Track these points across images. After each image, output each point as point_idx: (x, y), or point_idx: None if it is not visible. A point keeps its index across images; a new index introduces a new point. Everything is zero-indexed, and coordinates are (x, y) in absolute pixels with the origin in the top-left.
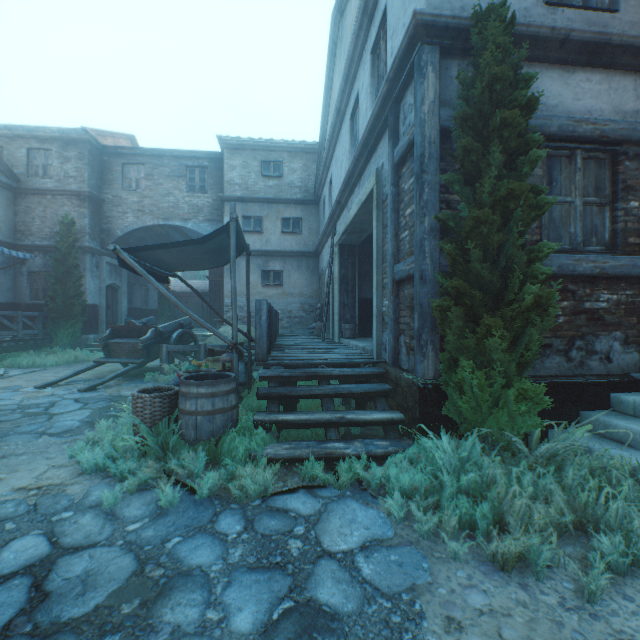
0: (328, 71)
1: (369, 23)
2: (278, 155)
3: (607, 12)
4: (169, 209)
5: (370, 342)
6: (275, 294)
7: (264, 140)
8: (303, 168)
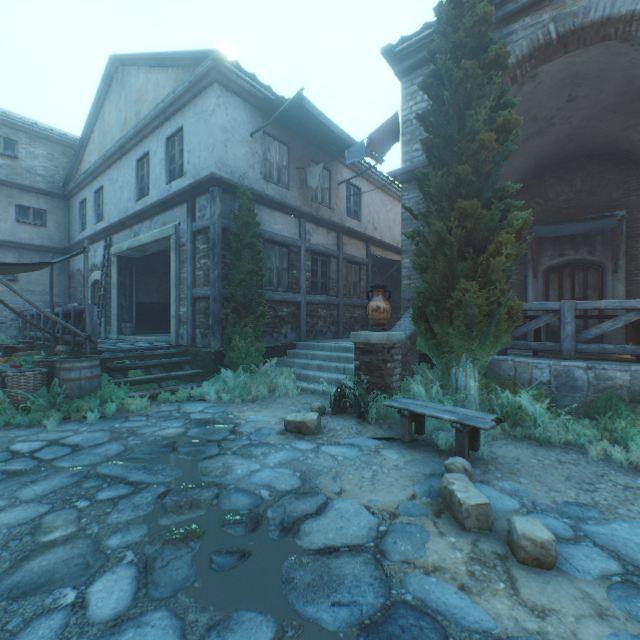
0: (100, 93)
1: (166, 120)
2: (12, 132)
3: (286, 189)
4: None
5: (156, 336)
6: (7, 290)
7: None
8: (49, 157)
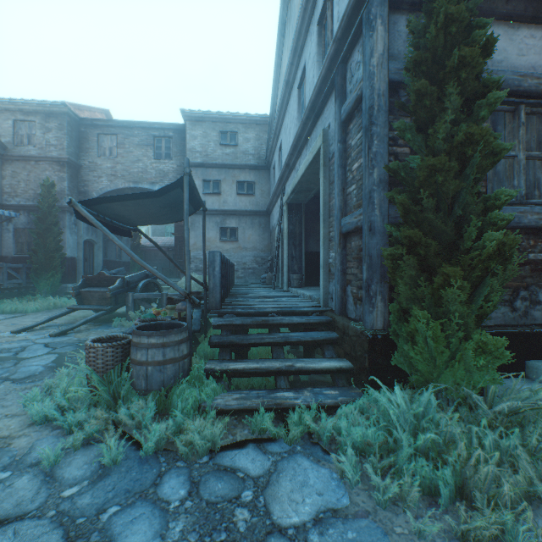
0: (278, 49)
1: None
2: (234, 126)
3: None
4: (138, 174)
5: (316, 291)
6: (231, 248)
7: (222, 113)
8: (256, 138)
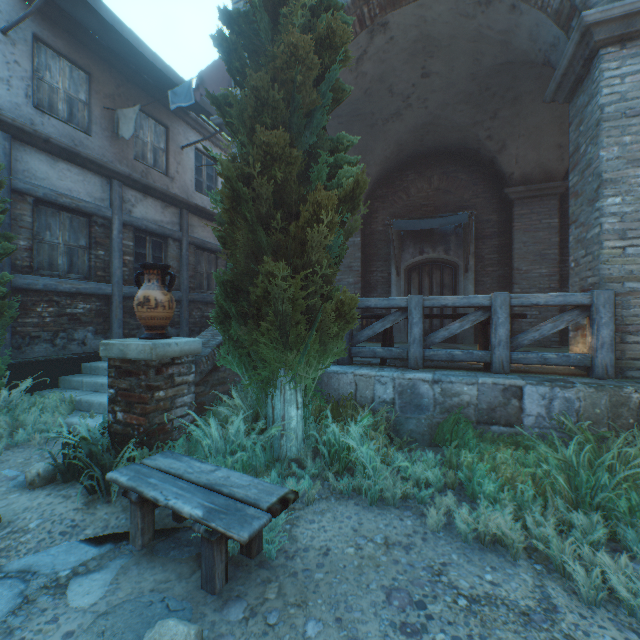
0: None
1: None
2: None
3: (85, 133)
4: None
5: None
6: None
7: None
8: None
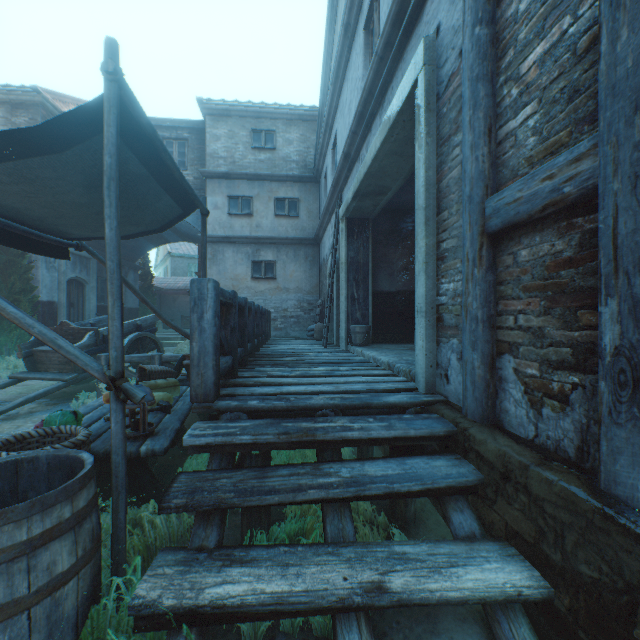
0: None
1: None
2: (271, 123)
3: None
4: None
5: (395, 353)
6: (267, 289)
7: (254, 104)
8: (301, 139)
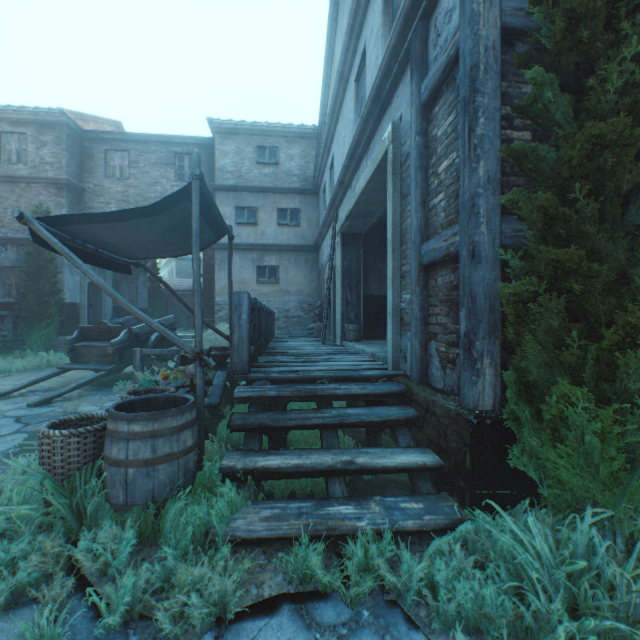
0: (329, 39)
1: None
2: (274, 140)
3: None
4: (156, 199)
5: (379, 346)
6: (271, 292)
7: (259, 124)
8: (301, 155)
